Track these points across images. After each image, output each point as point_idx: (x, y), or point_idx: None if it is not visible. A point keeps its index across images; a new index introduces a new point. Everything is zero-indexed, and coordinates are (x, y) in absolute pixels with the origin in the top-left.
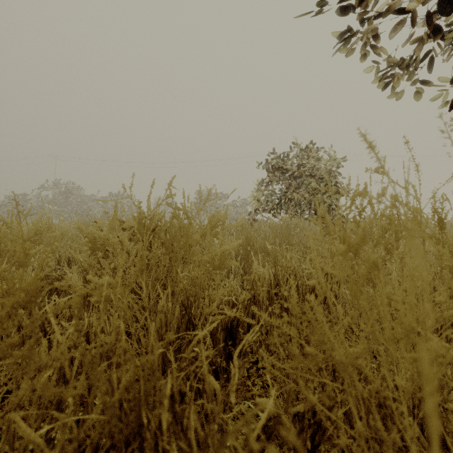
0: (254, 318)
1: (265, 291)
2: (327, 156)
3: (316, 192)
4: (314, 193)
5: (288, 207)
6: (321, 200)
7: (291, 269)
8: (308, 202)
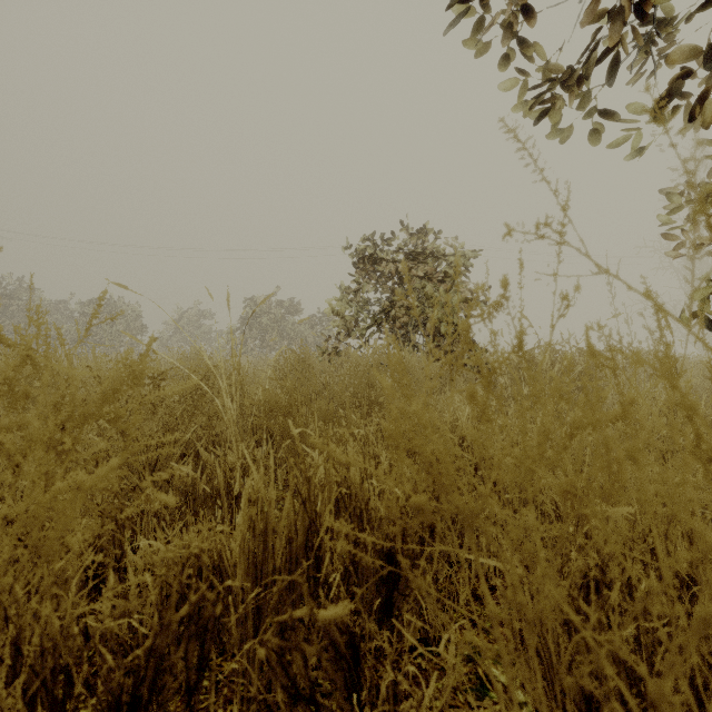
0: (205, 665)
1: (281, 542)
2: (452, 245)
3: (432, 304)
4: (430, 306)
5: (390, 328)
6: (441, 318)
7: (338, 490)
8: (421, 321)
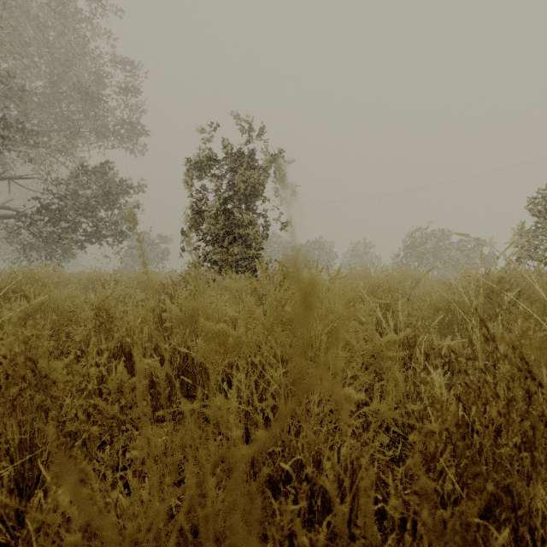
0: None
1: None
2: None
3: None
4: None
5: None
6: None
7: None
8: None
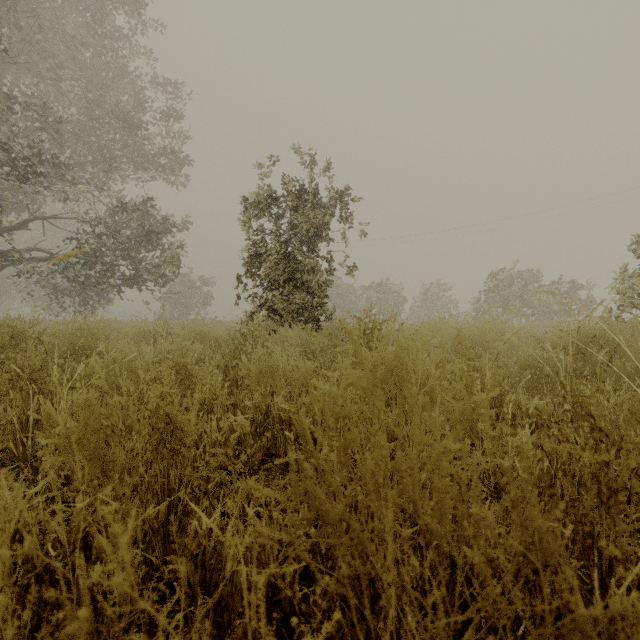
0: None
1: None
2: None
3: None
4: None
5: None
6: None
7: None
8: None
